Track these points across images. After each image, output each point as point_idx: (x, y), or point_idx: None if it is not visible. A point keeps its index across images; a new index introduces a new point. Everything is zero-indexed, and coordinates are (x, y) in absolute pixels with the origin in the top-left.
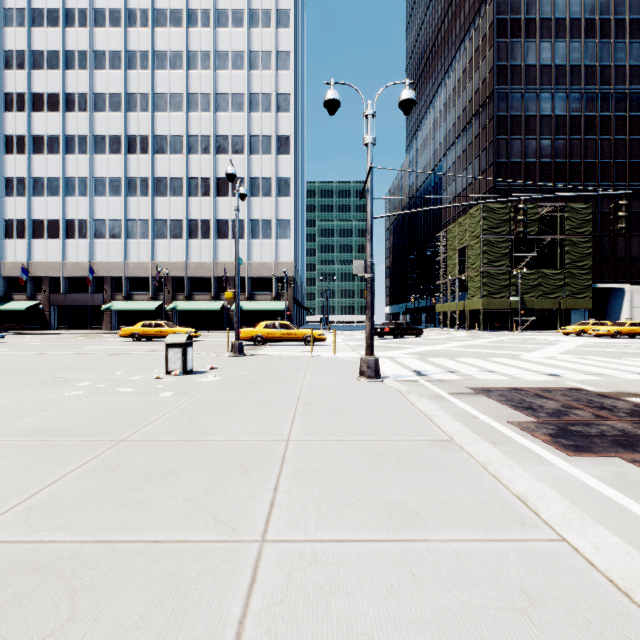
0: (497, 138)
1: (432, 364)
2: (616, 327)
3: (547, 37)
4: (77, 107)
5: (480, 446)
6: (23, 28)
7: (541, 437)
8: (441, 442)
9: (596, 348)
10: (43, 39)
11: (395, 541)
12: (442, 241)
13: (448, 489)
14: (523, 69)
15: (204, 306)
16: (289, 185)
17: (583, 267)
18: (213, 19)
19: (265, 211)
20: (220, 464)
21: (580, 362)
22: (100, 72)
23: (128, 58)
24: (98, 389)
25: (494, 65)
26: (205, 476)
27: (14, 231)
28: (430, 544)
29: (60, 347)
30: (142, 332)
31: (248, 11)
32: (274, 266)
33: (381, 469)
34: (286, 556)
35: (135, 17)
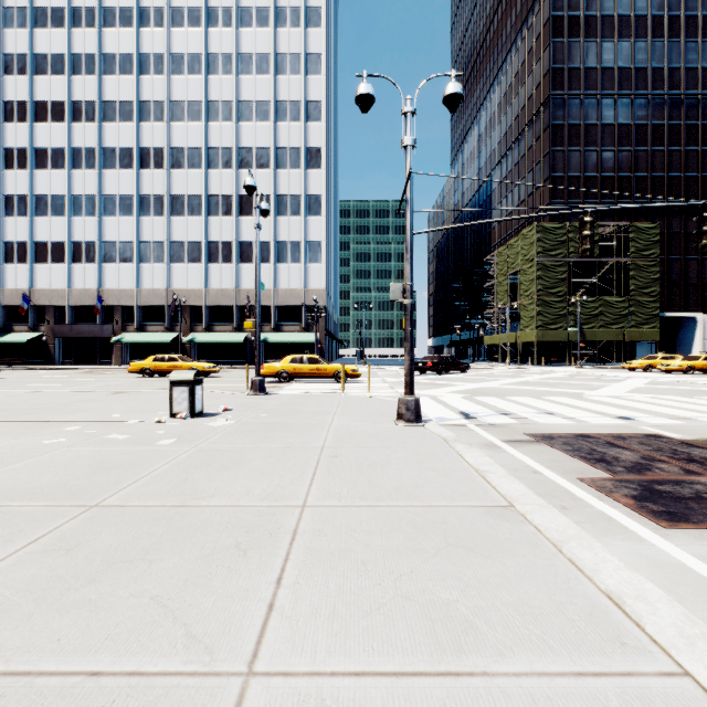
0: (553, 150)
1: (482, 404)
2: (689, 361)
3: (609, 36)
4: (84, 117)
5: (549, 516)
6: (24, 29)
7: (622, 500)
8: (498, 509)
9: (668, 386)
10: (47, 41)
11: (441, 675)
12: (491, 265)
13: (512, 583)
14: (582, 72)
15: (225, 338)
16: (320, 203)
17: (650, 294)
18: (235, 18)
19: (293, 232)
20: (211, 542)
21: (653, 402)
22: (110, 77)
23: (141, 62)
24: (86, 436)
25: (550, 68)
26: (188, 560)
27: (14, 255)
28: (492, 681)
29: (60, 384)
30: (154, 367)
31: (274, 9)
32: (303, 293)
33: (421, 550)
34: (279, 703)
35: (149, 16)
